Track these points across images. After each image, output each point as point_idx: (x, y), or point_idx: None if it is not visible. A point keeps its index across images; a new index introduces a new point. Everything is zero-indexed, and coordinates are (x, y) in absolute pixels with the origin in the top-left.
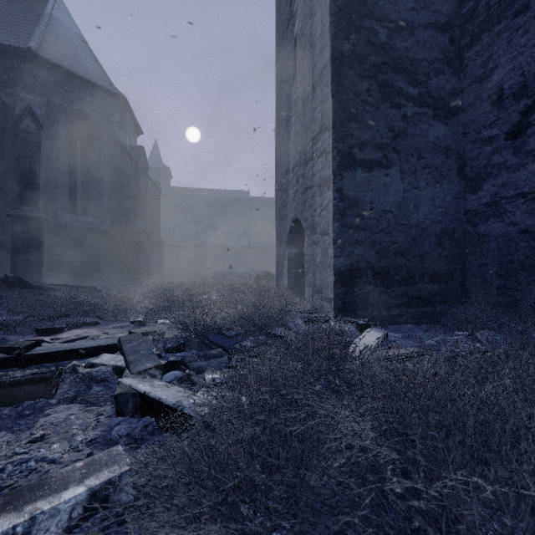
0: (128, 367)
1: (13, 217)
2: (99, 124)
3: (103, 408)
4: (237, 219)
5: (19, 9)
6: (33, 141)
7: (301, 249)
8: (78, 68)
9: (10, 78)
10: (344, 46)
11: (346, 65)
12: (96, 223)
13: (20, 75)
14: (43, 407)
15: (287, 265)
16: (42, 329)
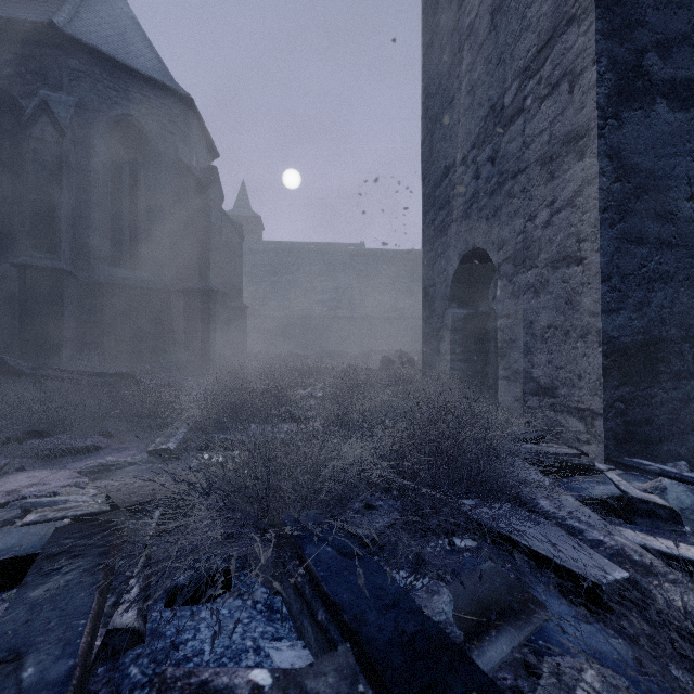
0: None
1: (21, 268)
2: (154, 137)
3: None
4: (349, 280)
5: None
6: (51, 154)
7: (474, 309)
8: (124, 56)
9: (28, 70)
10: None
11: None
12: (149, 280)
13: (41, 66)
14: None
15: (448, 338)
16: None
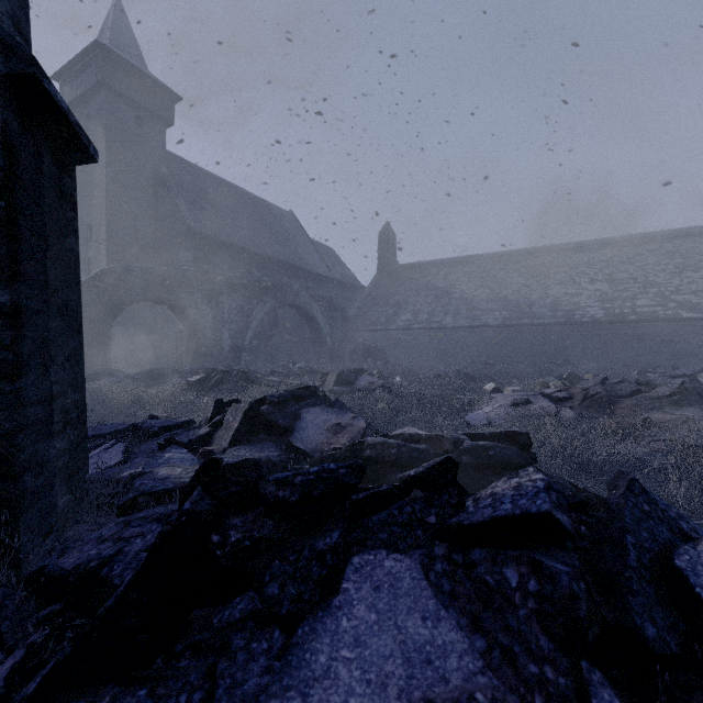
0: None
1: None
2: None
3: None
4: None
5: None
6: None
7: None
8: None
9: None
10: None
11: None
12: None
13: None
14: None
15: None
16: None
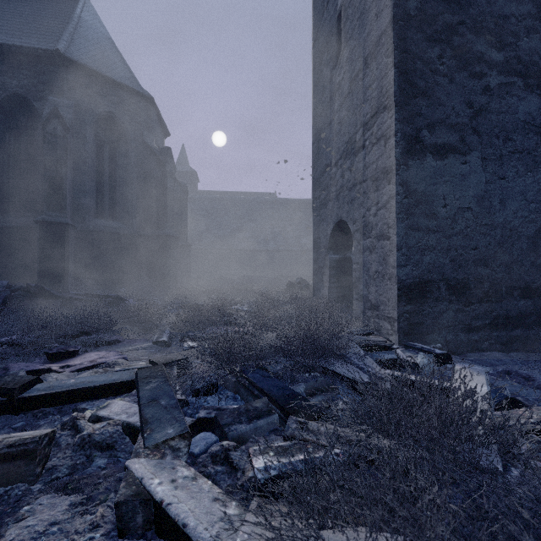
0: (142, 432)
1: (40, 223)
2: (126, 126)
3: (100, 512)
4: (265, 222)
5: (49, 14)
6: (60, 144)
7: (344, 255)
8: (105, 70)
9: (39, 82)
10: (410, 3)
11: (412, 27)
12: (123, 228)
13: (49, 79)
14: (21, 497)
15: (327, 273)
16: (52, 354)
